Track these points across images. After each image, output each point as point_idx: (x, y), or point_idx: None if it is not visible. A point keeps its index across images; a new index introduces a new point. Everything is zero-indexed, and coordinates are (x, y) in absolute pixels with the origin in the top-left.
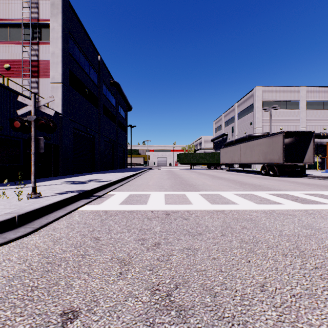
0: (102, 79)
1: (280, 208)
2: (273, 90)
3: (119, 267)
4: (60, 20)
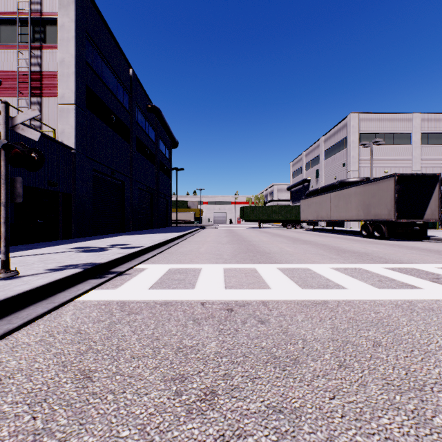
0: (136, 102)
1: (421, 298)
2: (375, 118)
3: None
4: (73, 14)
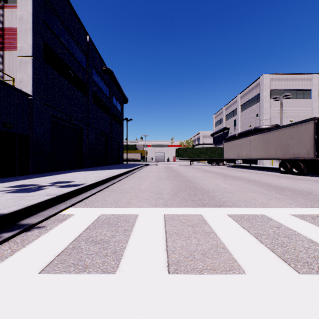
0: (92, 64)
1: None
2: (282, 78)
3: None
4: None
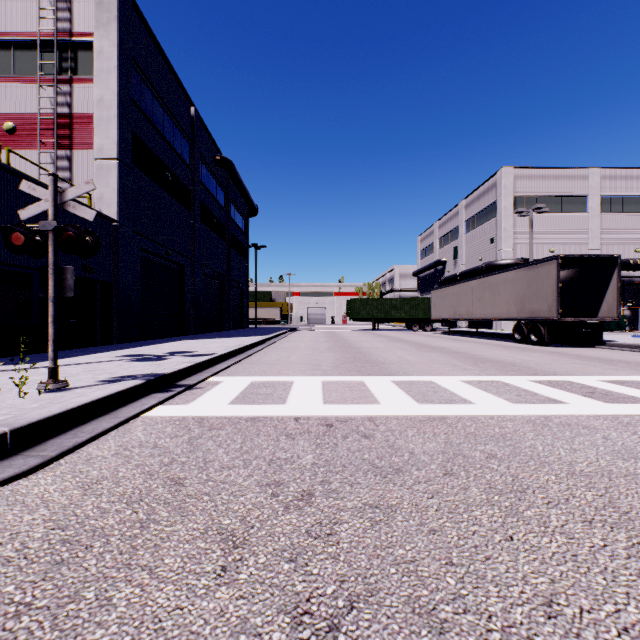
0: (199, 153)
1: (562, 413)
2: (536, 175)
3: (222, 552)
4: (115, 35)
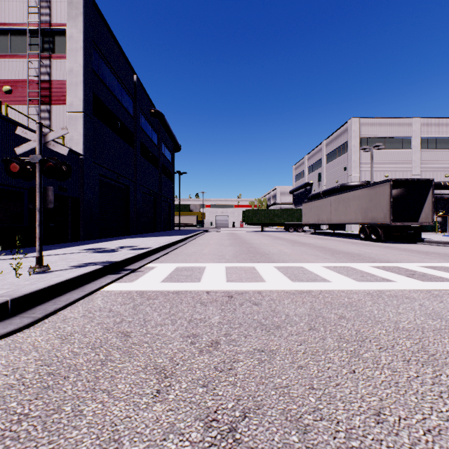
0: (140, 108)
1: (391, 288)
2: (375, 123)
3: (157, 381)
4: (81, 25)
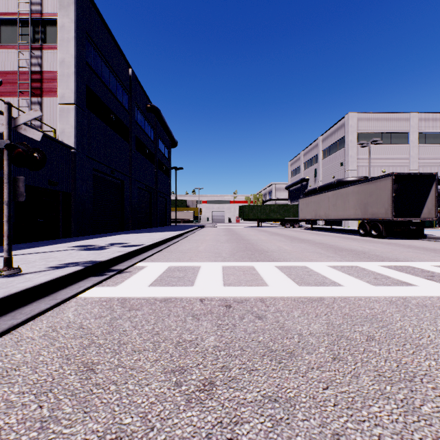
0: (135, 102)
1: (415, 294)
2: (372, 118)
3: None
4: (73, 14)
